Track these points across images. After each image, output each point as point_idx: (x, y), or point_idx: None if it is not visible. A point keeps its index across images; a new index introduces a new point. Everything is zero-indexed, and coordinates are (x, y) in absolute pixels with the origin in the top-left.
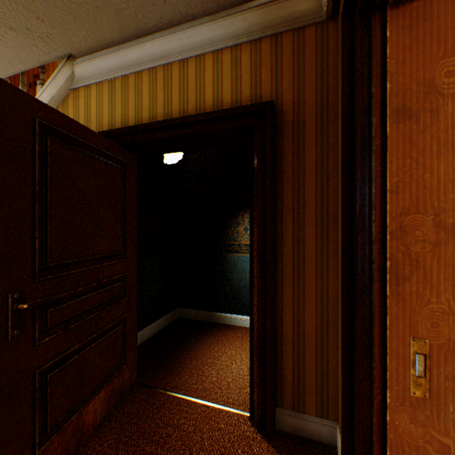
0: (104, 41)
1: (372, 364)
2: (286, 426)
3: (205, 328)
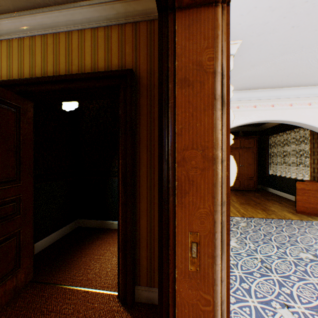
0: None
1: (169, 252)
2: (142, 298)
3: (98, 233)
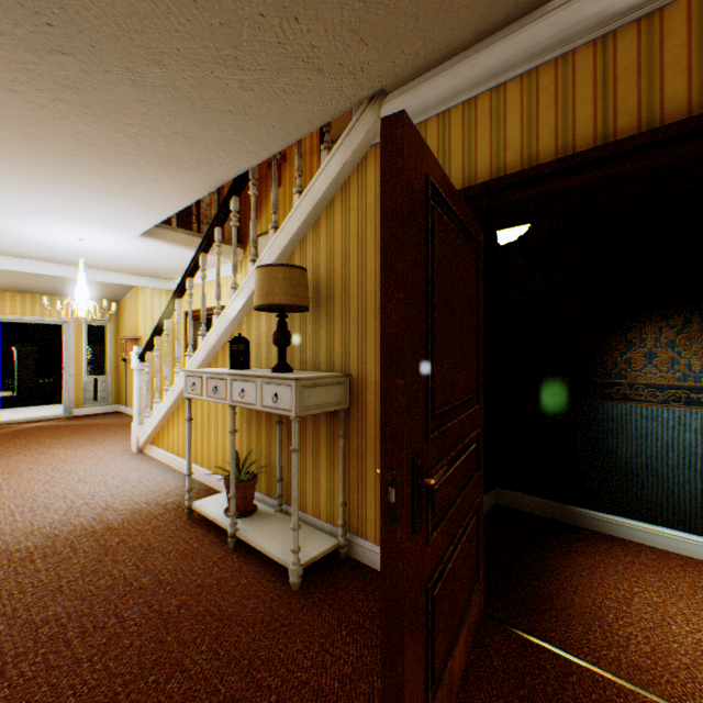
0: (443, 51)
1: None
2: None
3: (561, 534)
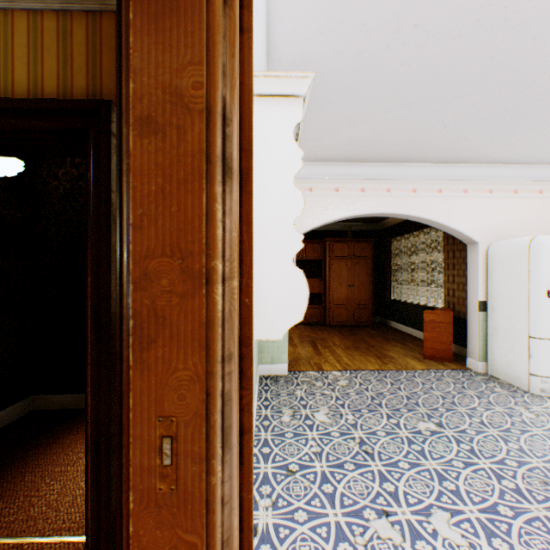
0: None
1: (124, 459)
2: None
3: (74, 420)
